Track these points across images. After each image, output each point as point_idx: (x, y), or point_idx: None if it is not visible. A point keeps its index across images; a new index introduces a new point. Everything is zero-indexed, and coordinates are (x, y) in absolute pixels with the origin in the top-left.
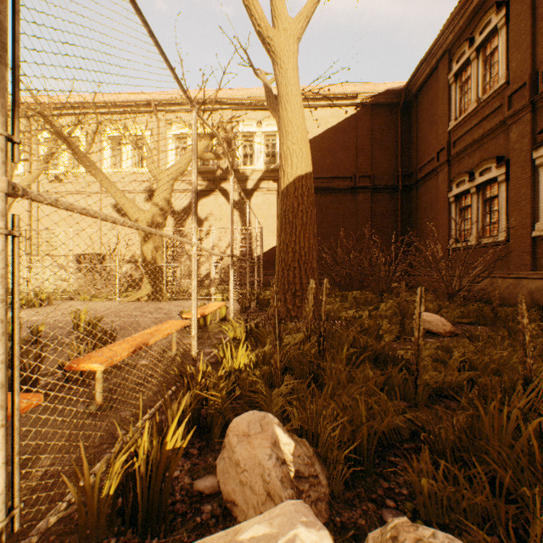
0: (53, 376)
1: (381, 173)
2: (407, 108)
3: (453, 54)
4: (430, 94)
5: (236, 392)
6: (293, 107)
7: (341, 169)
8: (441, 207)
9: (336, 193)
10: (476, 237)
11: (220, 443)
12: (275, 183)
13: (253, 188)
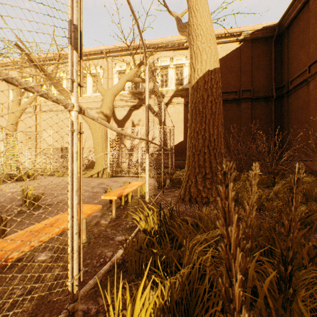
0: None
1: (259, 87)
2: (279, 39)
3: None
4: (301, 24)
5: None
6: (201, 13)
7: (229, 86)
8: (312, 108)
9: (225, 103)
10: None
11: None
12: (182, 98)
13: (167, 102)
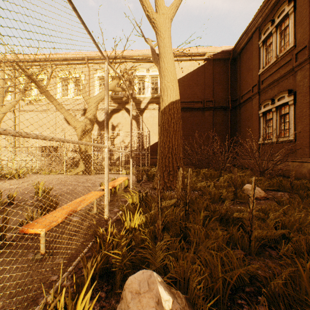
0: (17, 230)
1: (219, 99)
2: (234, 61)
3: (261, 29)
4: (248, 53)
5: (132, 243)
6: (168, 60)
7: (195, 97)
8: (254, 119)
9: (192, 111)
10: (275, 137)
11: (120, 287)
12: (157, 105)
13: (144, 108)
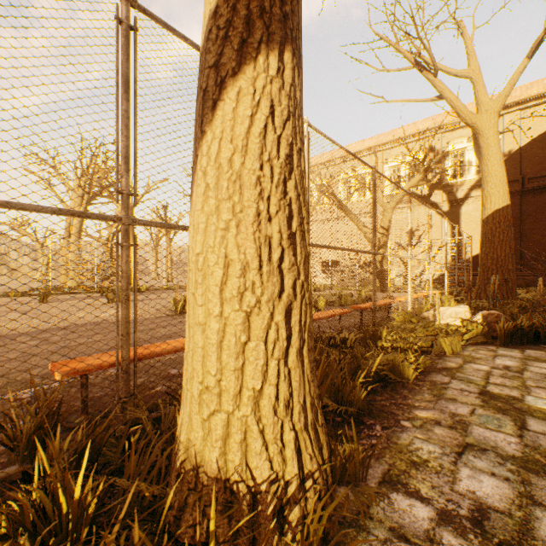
0: None
1: None
2: None
3: None
4: None
5: None
6: (492, 163)
7: None
8: None
9: None
10: None
11: None
12: None
13: (463, 198)
